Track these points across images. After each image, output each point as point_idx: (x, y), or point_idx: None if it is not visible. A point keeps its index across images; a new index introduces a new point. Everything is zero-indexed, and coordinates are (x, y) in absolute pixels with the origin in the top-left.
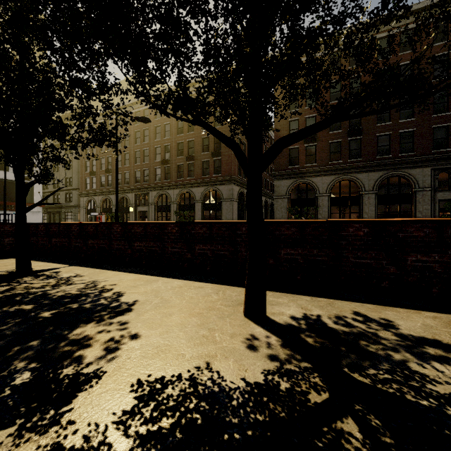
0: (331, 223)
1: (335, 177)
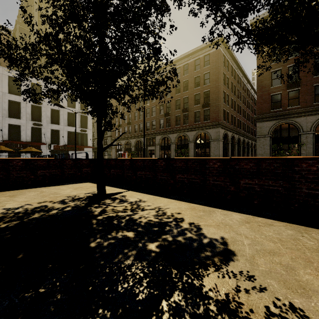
0: None
1: None
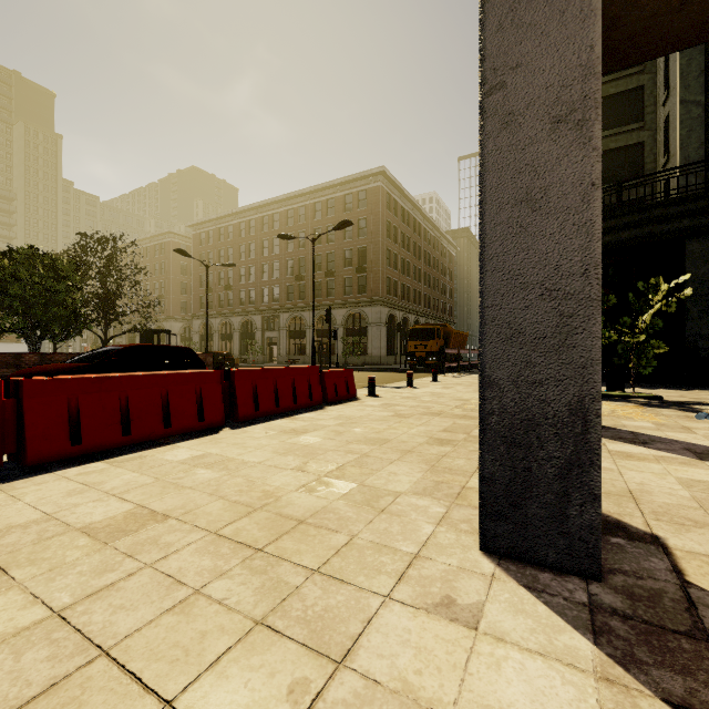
0: None
1: (221, 320)
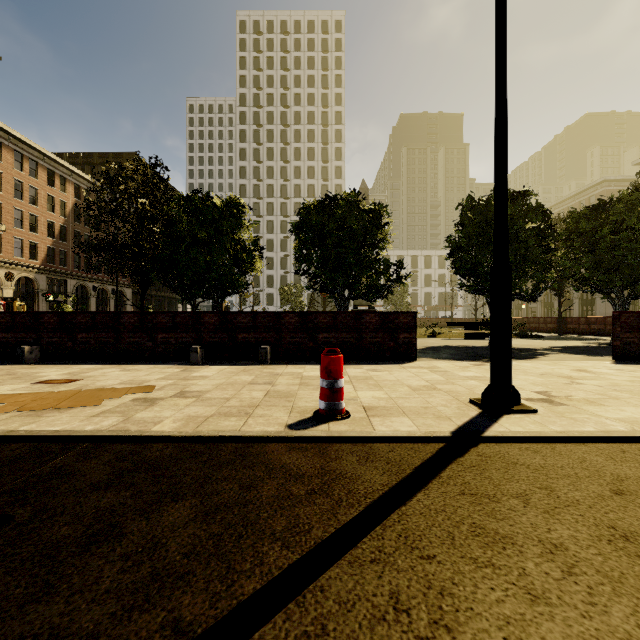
0: None
1: None
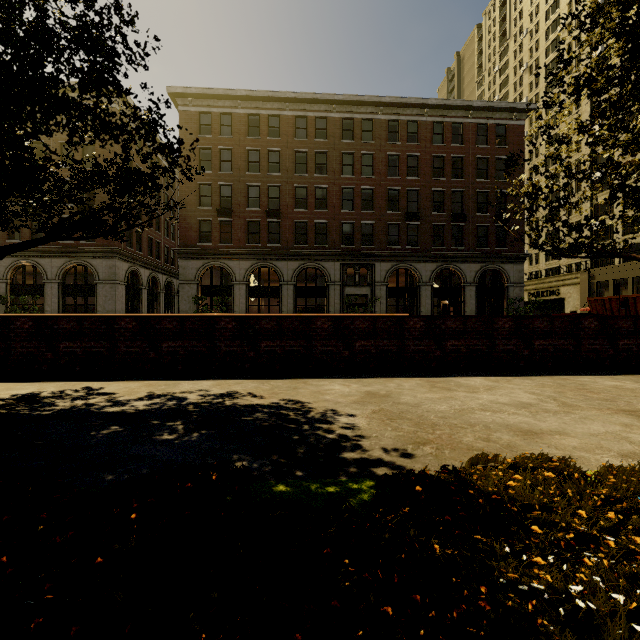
0: (107, 317)
1: (253, 263)
